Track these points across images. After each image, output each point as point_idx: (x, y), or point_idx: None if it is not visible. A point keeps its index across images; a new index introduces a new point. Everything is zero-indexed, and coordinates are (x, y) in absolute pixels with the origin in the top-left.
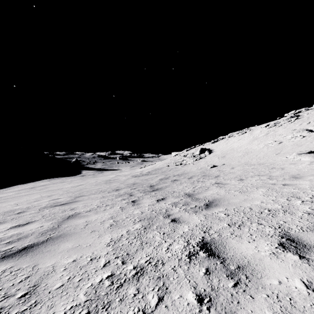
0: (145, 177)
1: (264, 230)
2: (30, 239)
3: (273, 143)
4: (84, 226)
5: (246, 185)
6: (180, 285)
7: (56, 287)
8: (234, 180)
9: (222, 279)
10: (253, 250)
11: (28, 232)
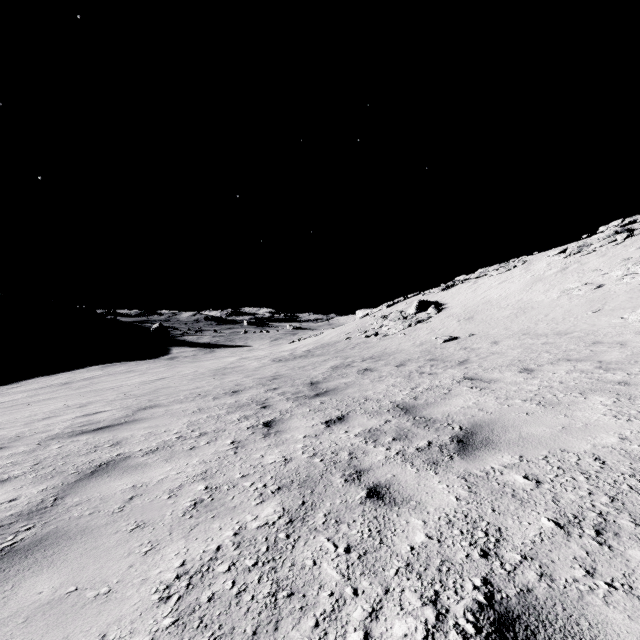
0: (300, 362)
1: None
2: None
3: (582, 289)
4: (122, 506)
5: (548, 385)
6: None
7: None
8: (510, 371)
9: None
10: None
11: None
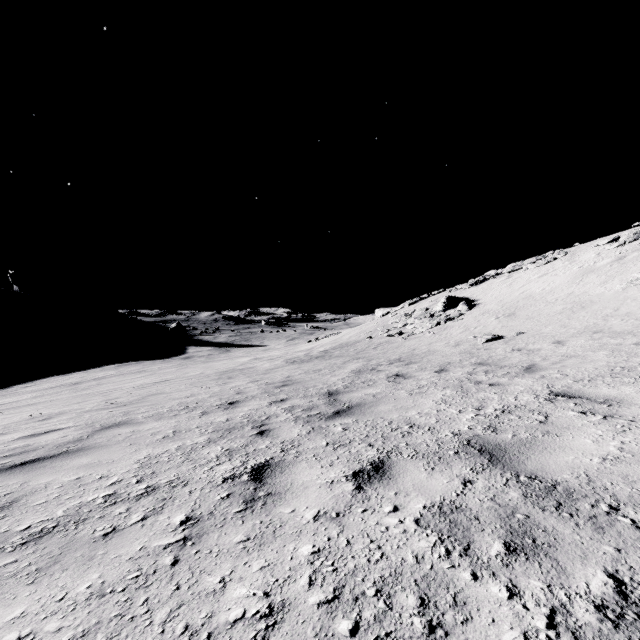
0: (316, 364)
1: None
2: None
3: None
4: None
5: None
6: None
7: None
8: (628, 384)
9: None
10: None
11: None
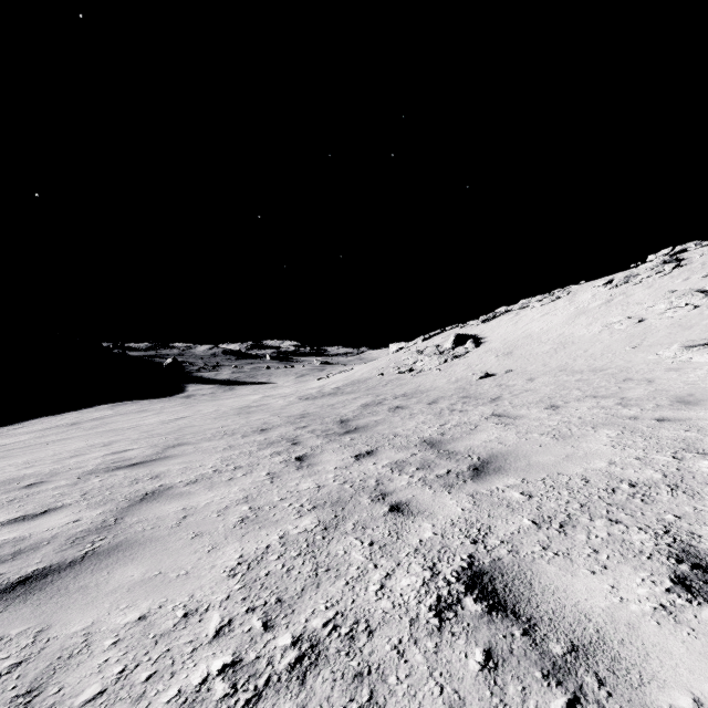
0: (329, 400)
1: (627, 540)
2: (42, 555)
3: (624, 323)
4: (178, 522)
5: (567, 421)
6: (416, 701)
7: (85, 697)
8: (538, 408)
9: (533, 686)
10: (607, 598)
11: (41, 535)
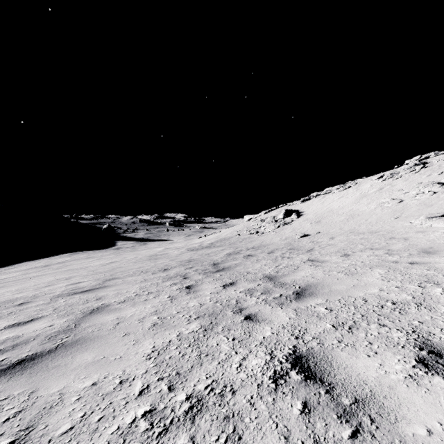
0: (206, 251)
1: (390, 336)
2: (31, 346)
3: (390, 203)
4: (114, 326)
5: (354, 264)
6: (261, 432)
7: (62, 431)
8: (336, 255)
9: (332, 423)
10: (377, 371)
11: (29, 334)
